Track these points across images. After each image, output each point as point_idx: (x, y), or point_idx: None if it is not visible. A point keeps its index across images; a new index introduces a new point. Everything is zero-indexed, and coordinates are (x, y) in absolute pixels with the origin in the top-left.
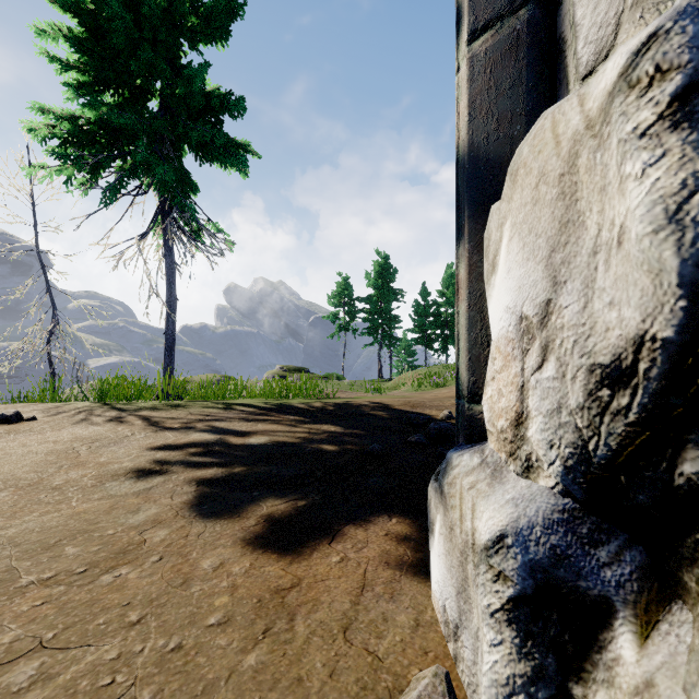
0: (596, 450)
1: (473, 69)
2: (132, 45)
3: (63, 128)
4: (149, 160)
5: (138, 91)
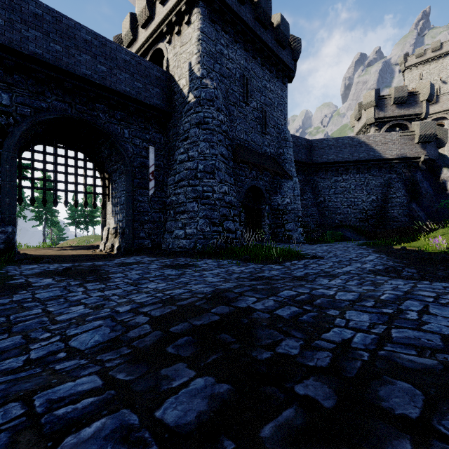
0: (106, 239)
1: (103, 220)
2: None
3: None
4: None
5: None
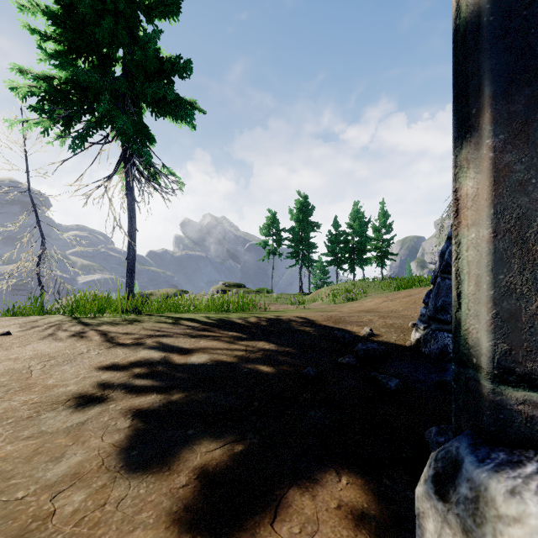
0: None
1: None
2: (97, 16)
3: (43, 89)
4: (111, 113)
5: (104, 58)
